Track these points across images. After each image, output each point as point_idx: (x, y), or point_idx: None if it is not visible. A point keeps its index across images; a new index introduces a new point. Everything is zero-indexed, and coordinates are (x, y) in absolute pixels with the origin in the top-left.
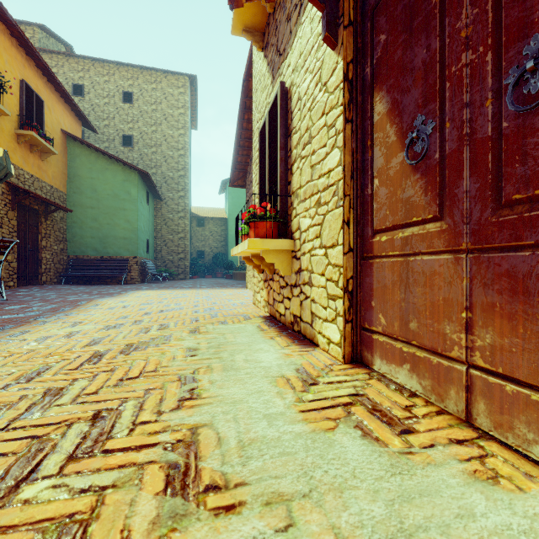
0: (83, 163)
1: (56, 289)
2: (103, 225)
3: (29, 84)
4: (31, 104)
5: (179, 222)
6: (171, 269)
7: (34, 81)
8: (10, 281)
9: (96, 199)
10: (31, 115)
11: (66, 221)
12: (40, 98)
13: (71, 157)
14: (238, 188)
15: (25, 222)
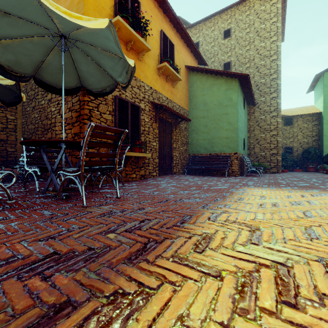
0: (198, 86)
1: (179, 179)
2: (210, 129)
3: (164, 33)
4: (166, 47)
5: (271, 121)
6: (263, 163)
7: (168, 32)
8: (154, 172)
9: (206, 110)
10: (166, 55)
11: (187, 130)
12: (171, 43)
13: (190, 84)
14: None
15: (163, 131)
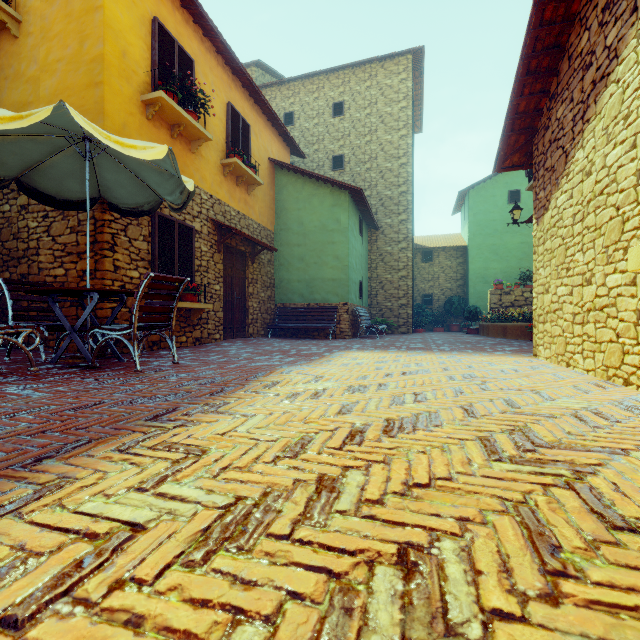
0: (290, 194)
1: (257, 343)
2: (309, 265)
3: (234, 107)
4: (237, 130)
5: (400, 256)
6: (389, 319)
7: (241, 104)
8: (216, 333)
9: (302, 234)
10: (237, 143)
11: (273, 264)
12: (245, 123)
13: (278, 189)
14: (485, 198)
15: (232, 266)
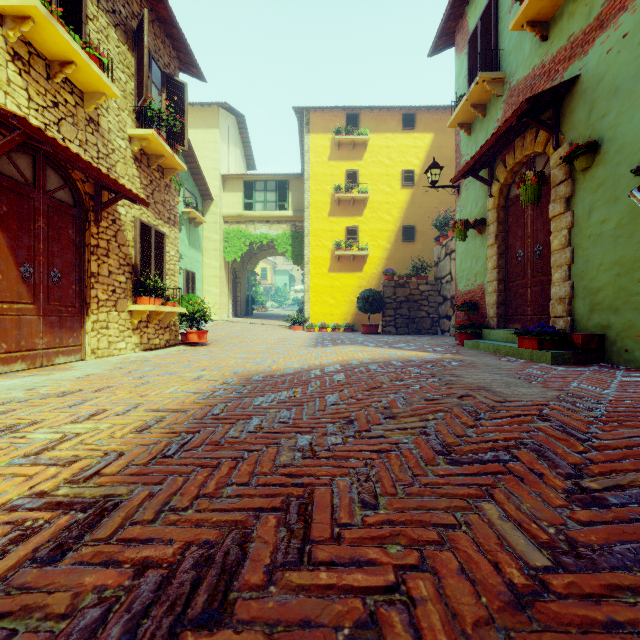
0: None
1: None
2: None
3: None
4: None
5: None
6: None
7: None
8: None
9: None
10: None
11: None
12: None
13: None
14: None
15: None
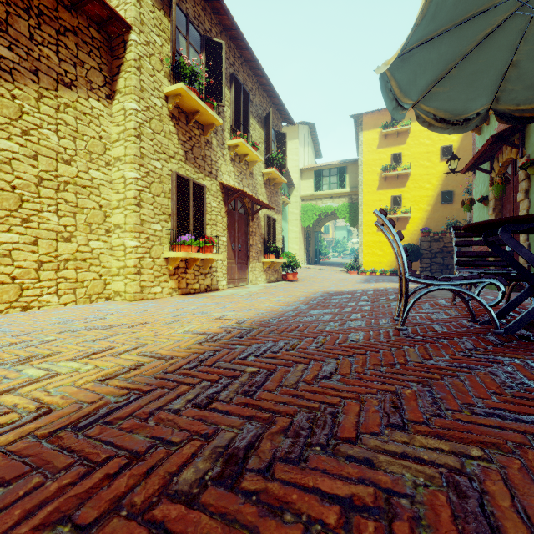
0: None
1: None
2: None
3: None
4: None
5: None
6: None
7: None
8: None
9: None
10: None
11: None
12: None
13: None
14: None
15: None
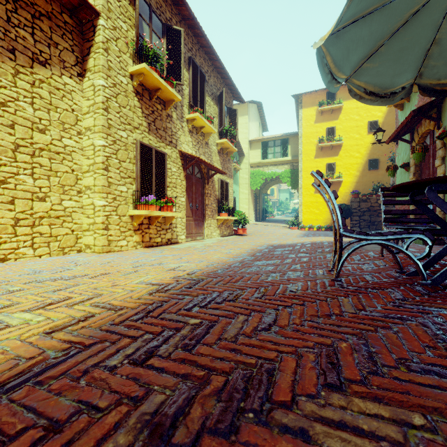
0: None
1: None
2: None
3: None
4: None
5: None
6: None
7: None
8: None
9: None
10: None
11: None
12: None
13: None
14: None
15: None
